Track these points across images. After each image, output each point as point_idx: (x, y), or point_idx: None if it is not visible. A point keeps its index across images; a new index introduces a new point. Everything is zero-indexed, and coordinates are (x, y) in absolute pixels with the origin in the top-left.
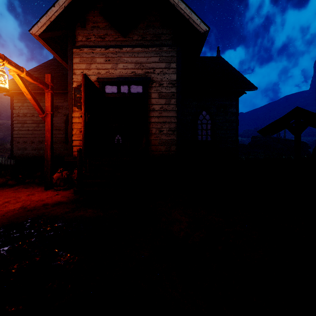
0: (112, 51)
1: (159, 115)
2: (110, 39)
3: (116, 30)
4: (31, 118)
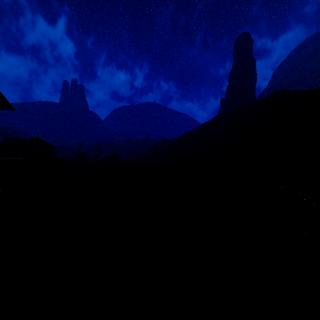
0: None
1: None
2: None
3: None
4: None
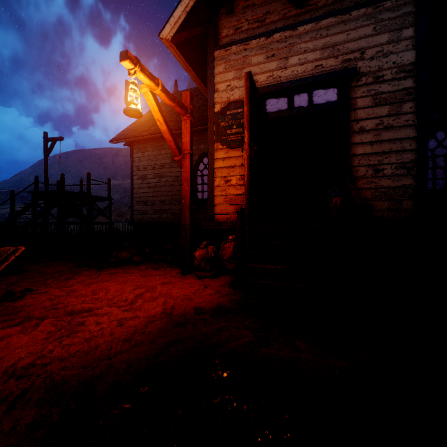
0: (279, 38)
1: (373, 139)
2: (274, 19)
3: (284, 1)
4: (152, 171)
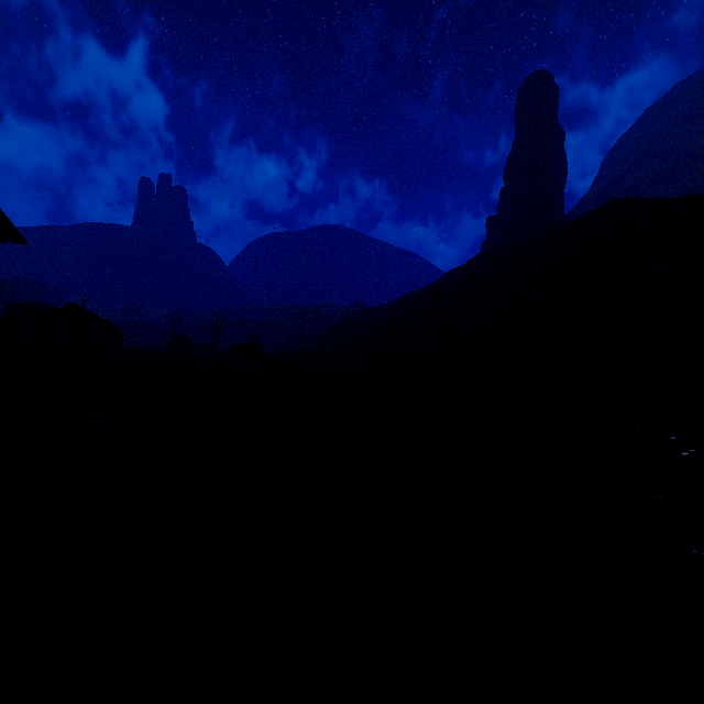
0: None
1: None
2: None
3: None
4: None
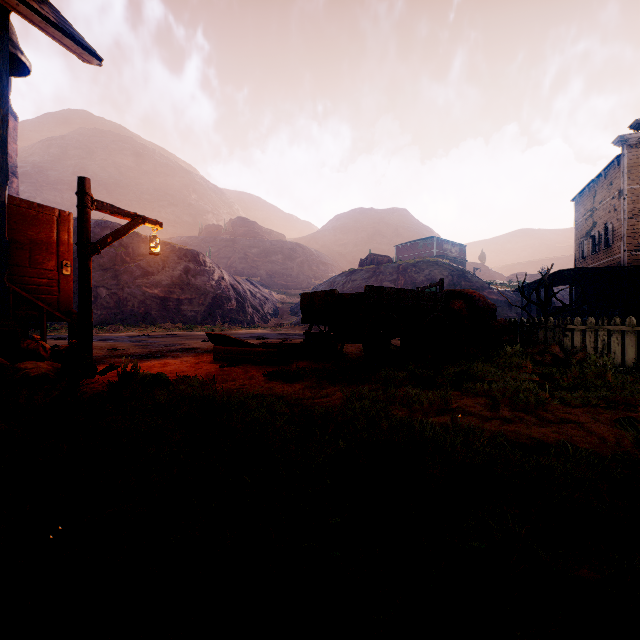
0: None
1: None
2: None
3: None
4: None
